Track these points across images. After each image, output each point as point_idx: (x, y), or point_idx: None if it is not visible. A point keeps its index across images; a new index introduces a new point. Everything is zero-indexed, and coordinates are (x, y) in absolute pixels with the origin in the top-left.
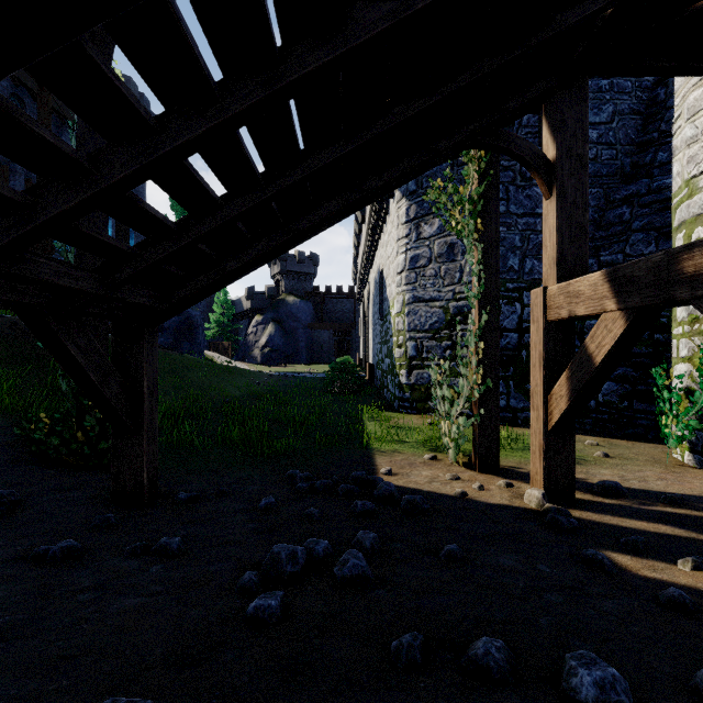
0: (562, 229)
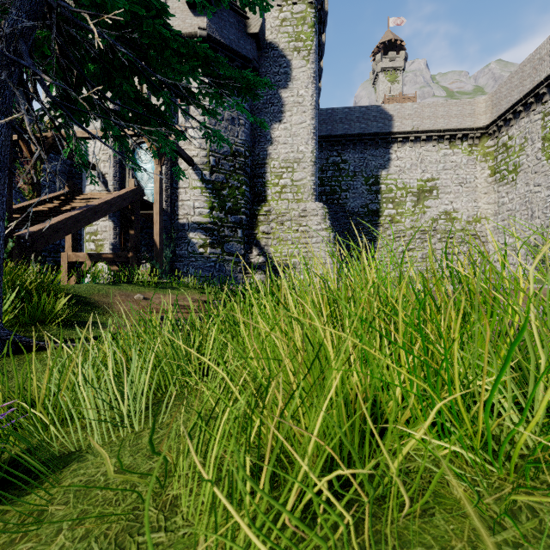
0: (73, 239)
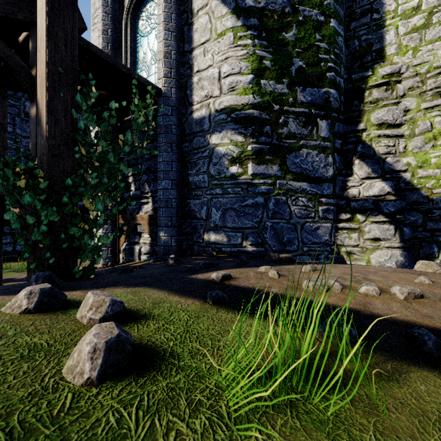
0: None
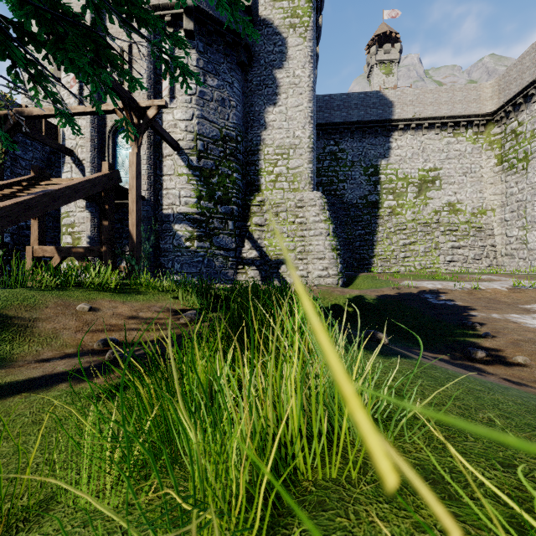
0: (40, 231)
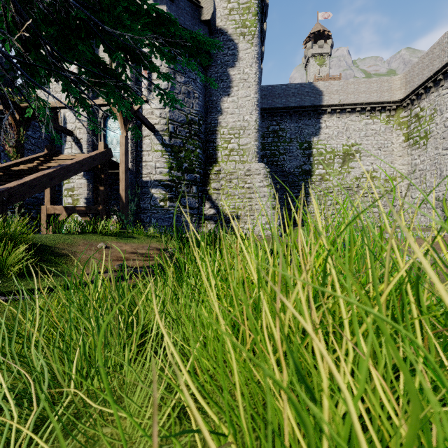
0: (51, 194)
